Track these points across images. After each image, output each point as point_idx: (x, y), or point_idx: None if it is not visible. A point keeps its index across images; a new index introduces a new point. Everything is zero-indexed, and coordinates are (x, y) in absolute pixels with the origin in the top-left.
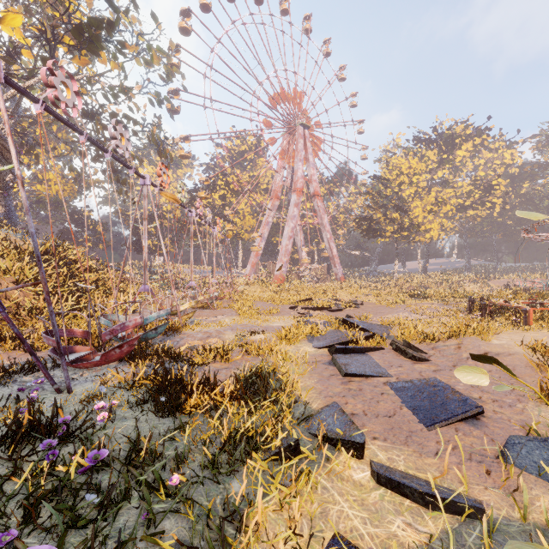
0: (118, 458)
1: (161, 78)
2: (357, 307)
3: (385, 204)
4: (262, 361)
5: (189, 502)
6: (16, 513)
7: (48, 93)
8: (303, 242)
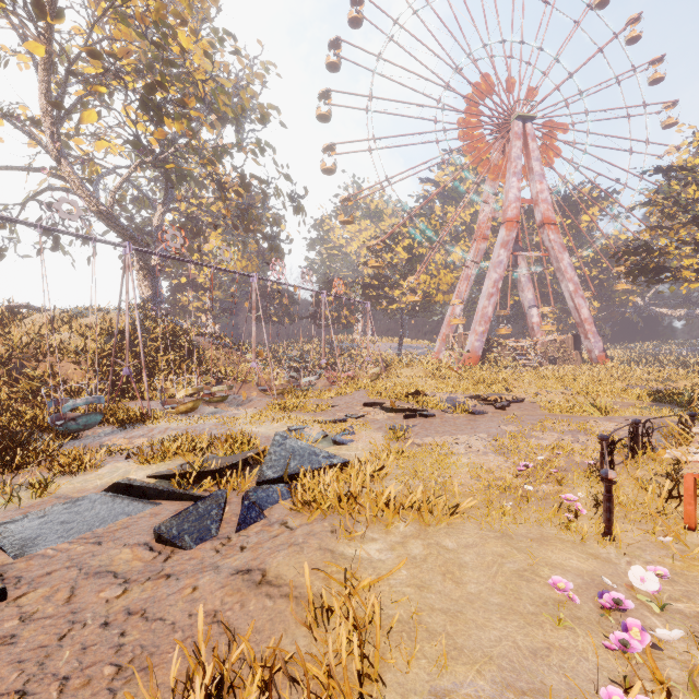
0: None
1: (259, 122)
2: (474, 413)
3: (694, 217)
4: None
5: None
6: None
7: None
8: (533, 300)
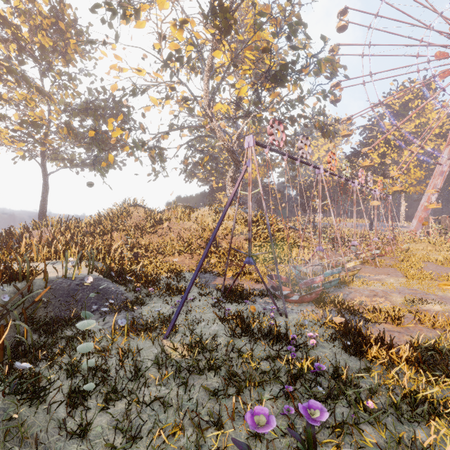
0: (327, 372)
1: (326, 78)
2: None
3: None
4: (440, 336)
5: (382, 424)
6: (283, 377)
7: (270, 140)
8: None
